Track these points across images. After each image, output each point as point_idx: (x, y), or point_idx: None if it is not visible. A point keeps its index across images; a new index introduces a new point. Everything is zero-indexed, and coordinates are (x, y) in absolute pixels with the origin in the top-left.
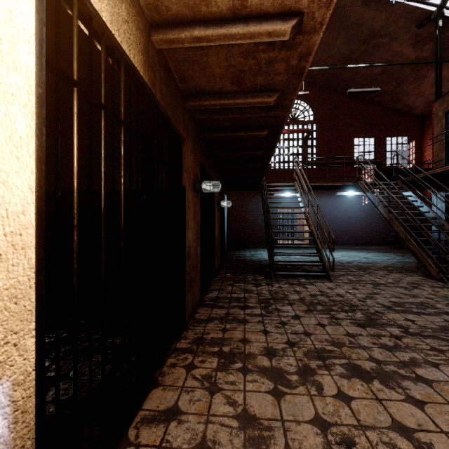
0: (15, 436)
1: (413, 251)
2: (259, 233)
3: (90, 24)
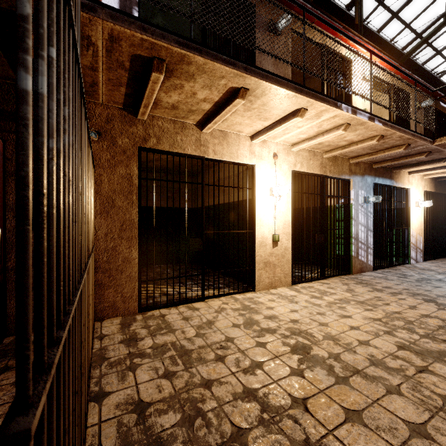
0: (422, 243)
1: None
2: None
3: (426, 193)
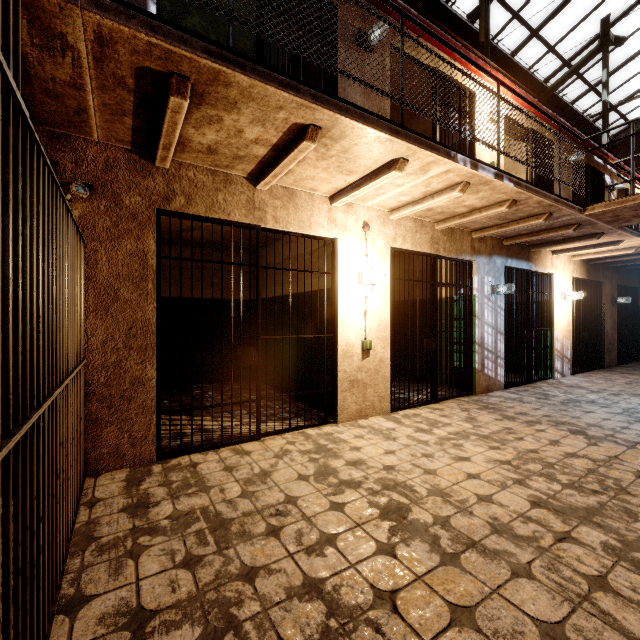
0: (570, 350)
1: None
2: None
3: (576, 281)
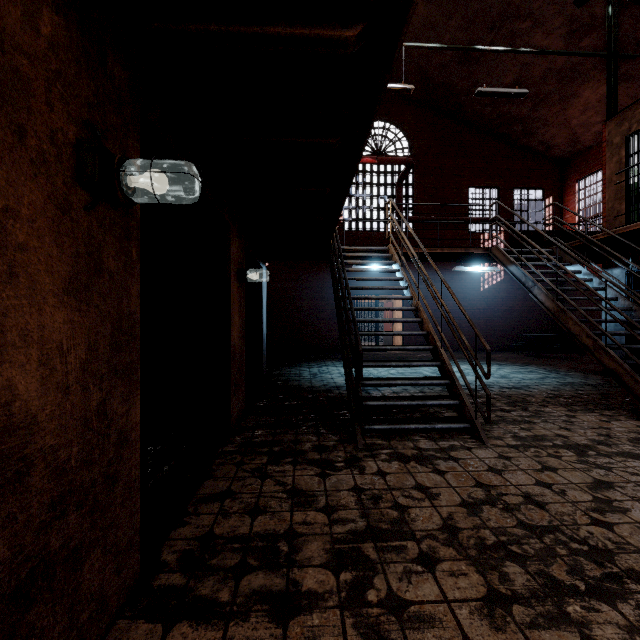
0: None
1: (612, 370)
2: (324, 334)
3: None
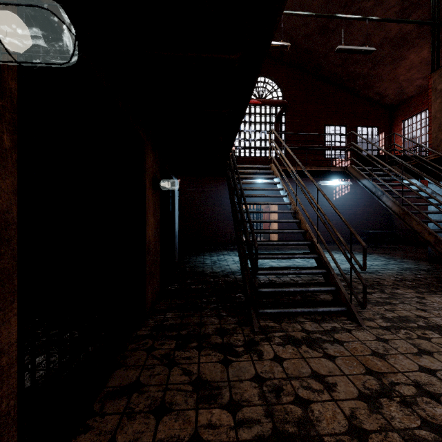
0: None
1: None
2: (221, 231)
3: None
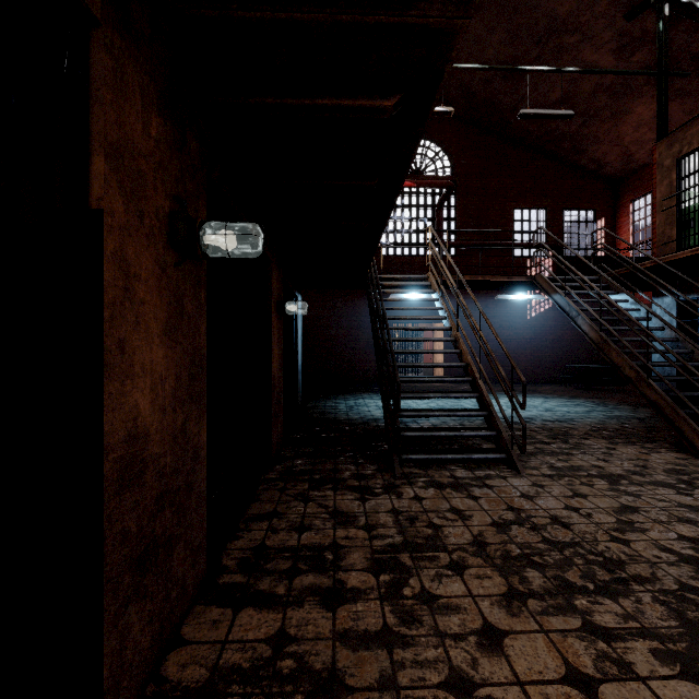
0: None
1: (654, 402)
2: (361, 365)
3: None
